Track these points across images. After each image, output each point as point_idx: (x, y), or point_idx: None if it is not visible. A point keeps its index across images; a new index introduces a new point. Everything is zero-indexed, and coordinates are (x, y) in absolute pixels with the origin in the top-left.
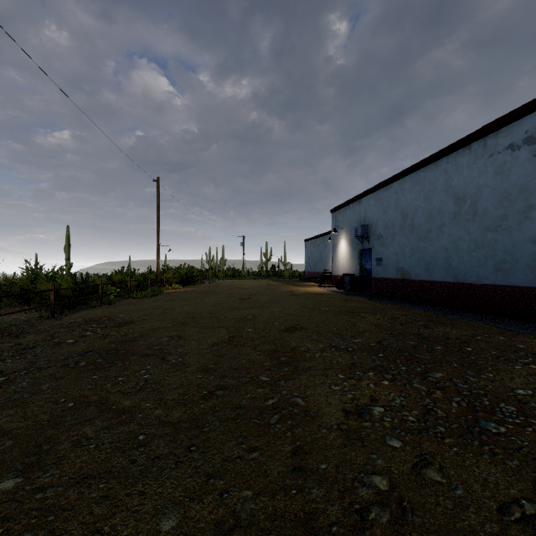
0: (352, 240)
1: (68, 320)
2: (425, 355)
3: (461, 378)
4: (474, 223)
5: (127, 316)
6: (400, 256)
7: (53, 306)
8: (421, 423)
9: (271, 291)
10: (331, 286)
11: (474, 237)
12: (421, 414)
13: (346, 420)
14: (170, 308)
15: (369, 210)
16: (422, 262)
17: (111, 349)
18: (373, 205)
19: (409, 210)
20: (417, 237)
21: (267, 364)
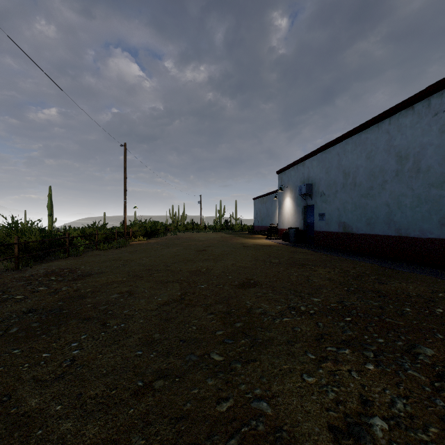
0: (296, 198)
1: (30, 272)
2: (398, 320)
3: None
4: (417, 179)
5: (88, 268)
6: (342, 212)
7: (17, 259)
8: None
9: (225, 243)
10: (277, 239)
11: (417, 193)
12: (442, 433)
13: None
14: (130, 260)
15: (312, 171)
16: (364, 217)
17: (54, 309)
18: (316, 166)
19: (350, 169)
20: (359, 194)
21: (220, 334)
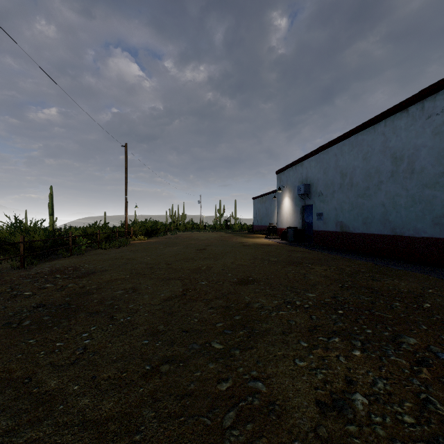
0: (294, 198)
1: (36, 270)
2: (387, 313)
3: (438, 345)
4: (411, 180)
5: (91, 266)
6: (339, 211)
7: (22, 257)
8: (423, 426)
9: (224, 242)
10: (276, 238)
11: (411, 193)
12: (415, 407)
13: (322, 419)
14: (132, 258)
15: (311, 171)
16: (360, 217)
17: (63, 304)
18: (314, 166)
19: (347, 170)
20: (355, 194)
21: (220, 325)
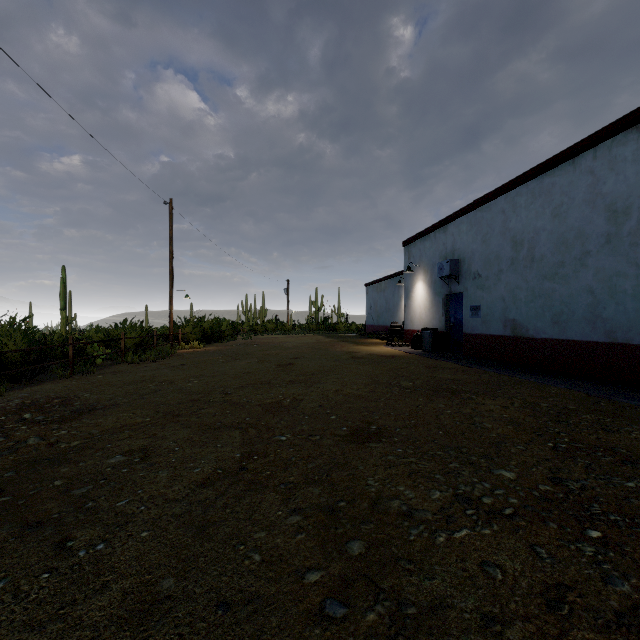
0: (433, 282)
1: None
2: None
3: None
4: None
5: (95, 396)
6: (510, 303)
7: None
8: None
9: (323, 353)
10: (403, 345)
11: None
12: None
13: None
14: (169, 381)
15: (460, 239)
16: (548, 311)
17: None
18: (465, 232)
19: (525, 235)
20: (539, 274)
21: (315, 581)
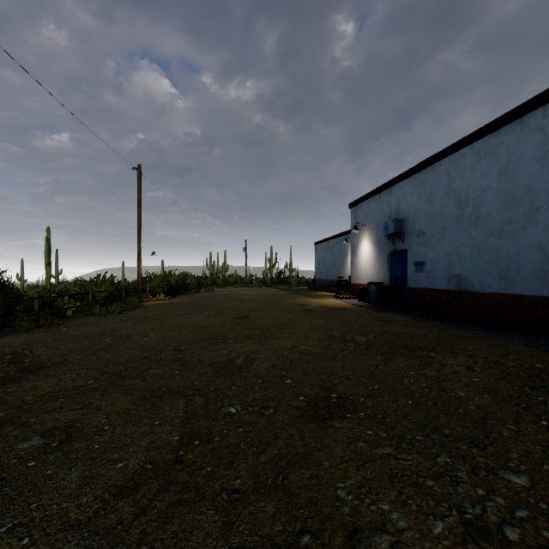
0: (378, 240)
1: None
2: None
3: None
4: None
5: (49, 352)
6: (455, 259)
7: None
8: None
9: (277, 305)
10: (349, 297)
11: None
12: None
13: None
14: (127, 335)
15: (404, 200)
16: (494, 267)
17: None
18: (409, 193)
19: (470, 194)
20: (485, 231)
21: None
